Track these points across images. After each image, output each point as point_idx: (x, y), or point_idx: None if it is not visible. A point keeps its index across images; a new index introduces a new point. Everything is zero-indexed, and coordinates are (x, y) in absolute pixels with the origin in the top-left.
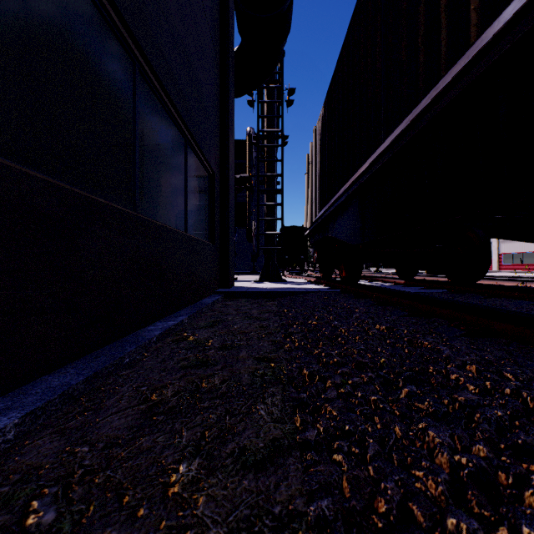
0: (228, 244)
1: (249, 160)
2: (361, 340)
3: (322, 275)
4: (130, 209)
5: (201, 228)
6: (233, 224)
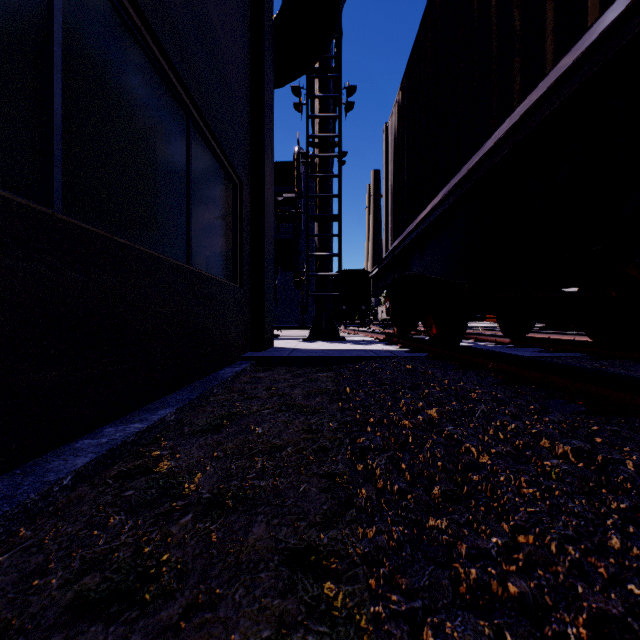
0: (263, 287)
1: (297, 187)
2: (542, 495)
3: (397, 332)
4: (40, 204)
5: (220, 261)
6: (271, 260)
